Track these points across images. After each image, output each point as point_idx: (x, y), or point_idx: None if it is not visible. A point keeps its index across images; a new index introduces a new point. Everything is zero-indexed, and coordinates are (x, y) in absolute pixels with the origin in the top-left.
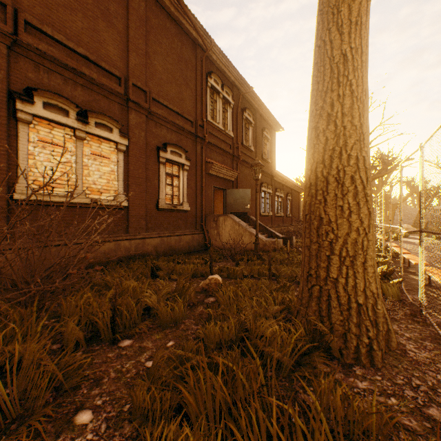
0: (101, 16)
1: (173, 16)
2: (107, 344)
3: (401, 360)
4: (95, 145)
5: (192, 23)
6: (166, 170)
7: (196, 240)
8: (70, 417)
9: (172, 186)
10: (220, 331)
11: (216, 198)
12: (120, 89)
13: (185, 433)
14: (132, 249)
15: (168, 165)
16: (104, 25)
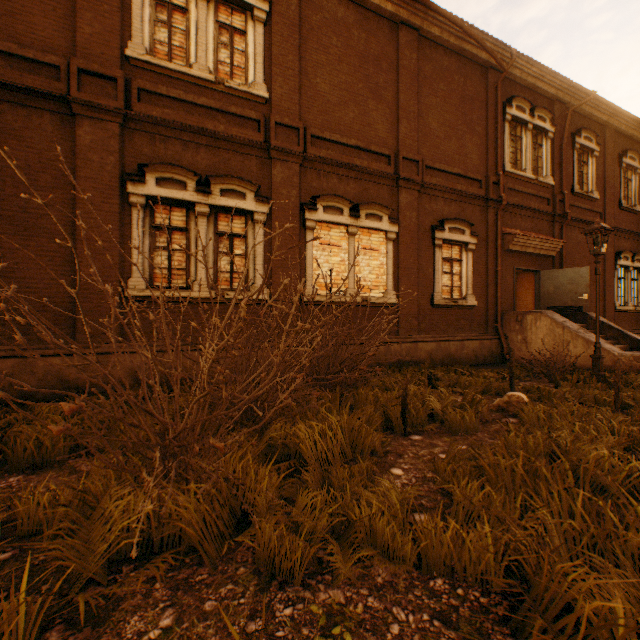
0: (370, 95)
1: (453, 48)
2: (399, 434)
3: None
4: (365, 239)
5: (480, 46)
6: (442, 254)
7: (485, 348)
8: (386, 468)
9: (451, 274)
10: (522, 444)
11: (519, 285)
12: (389, 169)
13: (485, 489)
14: (402, 354)
15: (445, 247)
16: (373, 103)
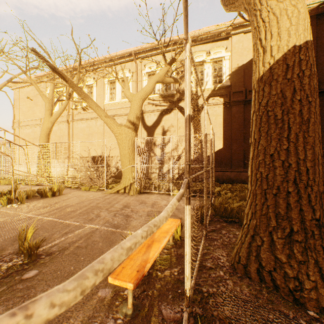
0: None
1: None
2: None
3: (231, 249)
4: None
5: None
6: None
7: None
8: None
9: None
10: None
11: None
12: None
13: None
14: None
15: None
16: None
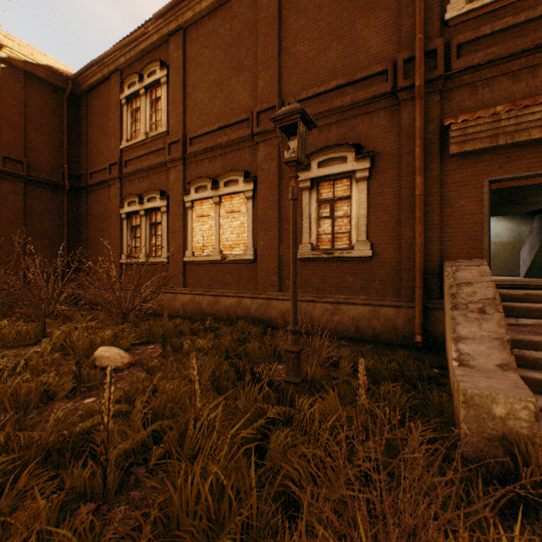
0: (234, 73)
1: None
2: None
3: None
4: (229, 204)
5: None
6: (323, 195)
7: (381, 320)
8: None
9: (332, 218)
10: None
11: None
12: (247, 132)
13: None
14: (252, 310)
15: (328, 186)
16: (236, 79)
